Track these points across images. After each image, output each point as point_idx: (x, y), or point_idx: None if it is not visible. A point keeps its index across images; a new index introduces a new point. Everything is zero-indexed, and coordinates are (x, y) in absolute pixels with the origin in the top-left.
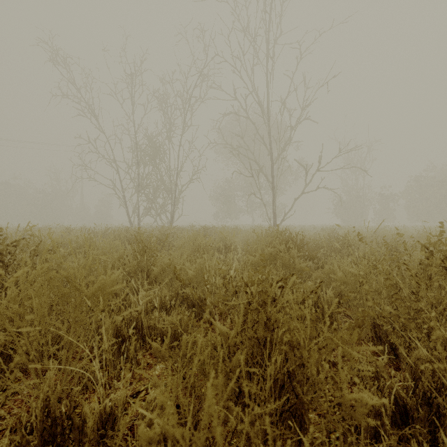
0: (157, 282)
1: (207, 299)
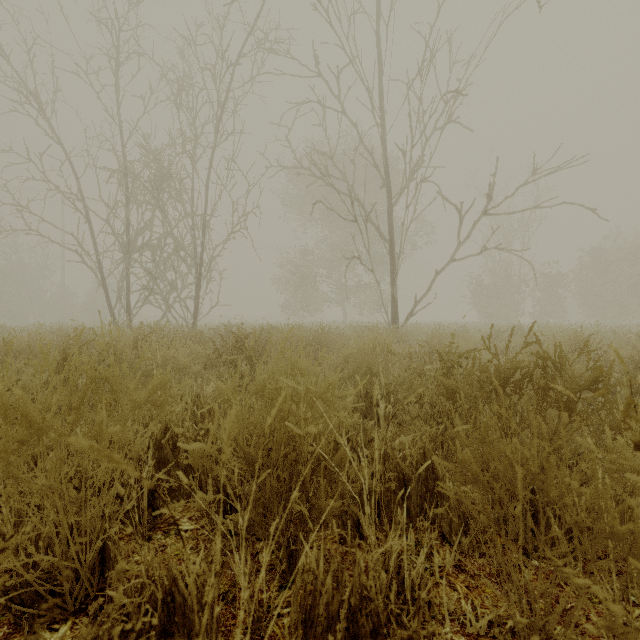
0: None
1: None
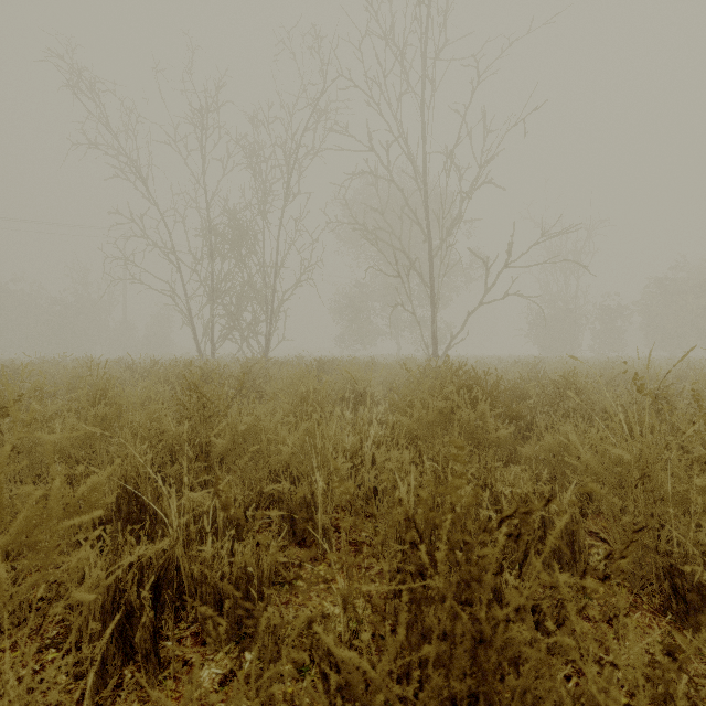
0: (224, 467)
1: (319, 505)
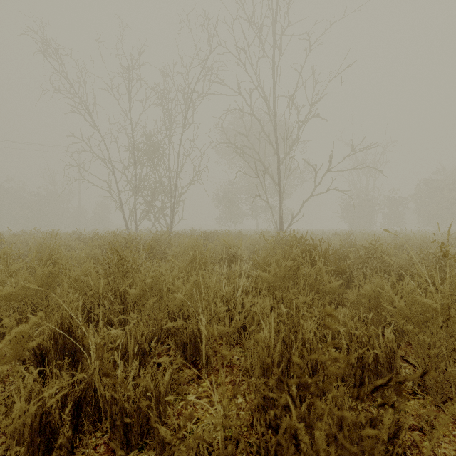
0: (135, 309)
1: (203, 338)
